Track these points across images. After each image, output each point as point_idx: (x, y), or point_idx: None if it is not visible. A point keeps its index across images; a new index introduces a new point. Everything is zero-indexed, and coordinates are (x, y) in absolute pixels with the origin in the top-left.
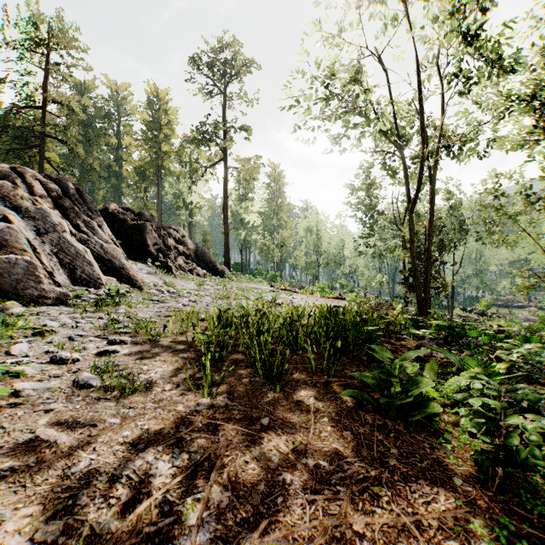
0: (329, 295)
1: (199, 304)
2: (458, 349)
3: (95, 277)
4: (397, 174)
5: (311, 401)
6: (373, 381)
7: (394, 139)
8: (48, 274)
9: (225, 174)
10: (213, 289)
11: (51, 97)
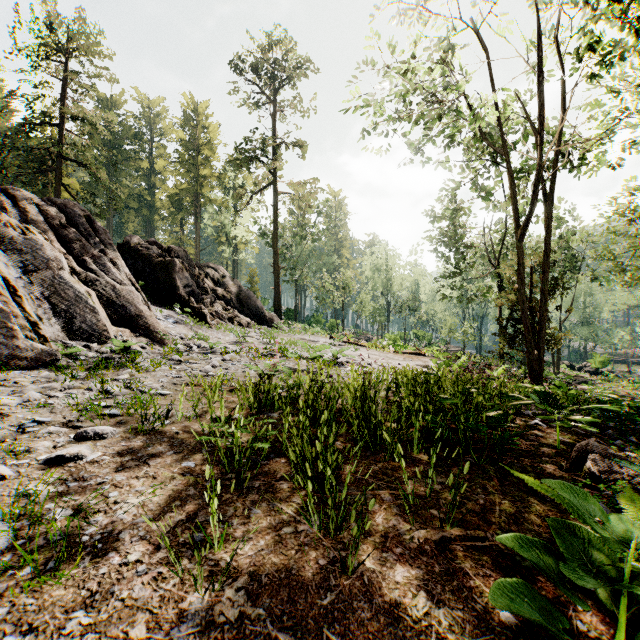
0: (403, 349)
1: (236, 364)
2: (636, 450)
3: (100, 328)
4: (492, 195)
5: (421, 606)
6: (551, 560)
7: (489, 150)
8: (31, 325)
9: (275, 202)
10: (257, 343)
11: (68, 111)
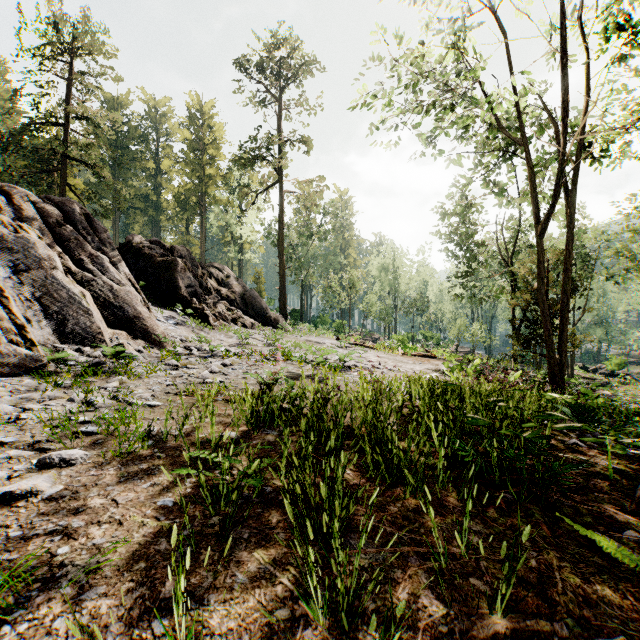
0: (412, 351)
1: (236, 369)
2: None
3: (94, 331)
4: (505, 191)
5: None
6: None
7: (502, 144)
8: (18, 328)
9: (280, 201)
10: (261, 345)
11: (73, 111)
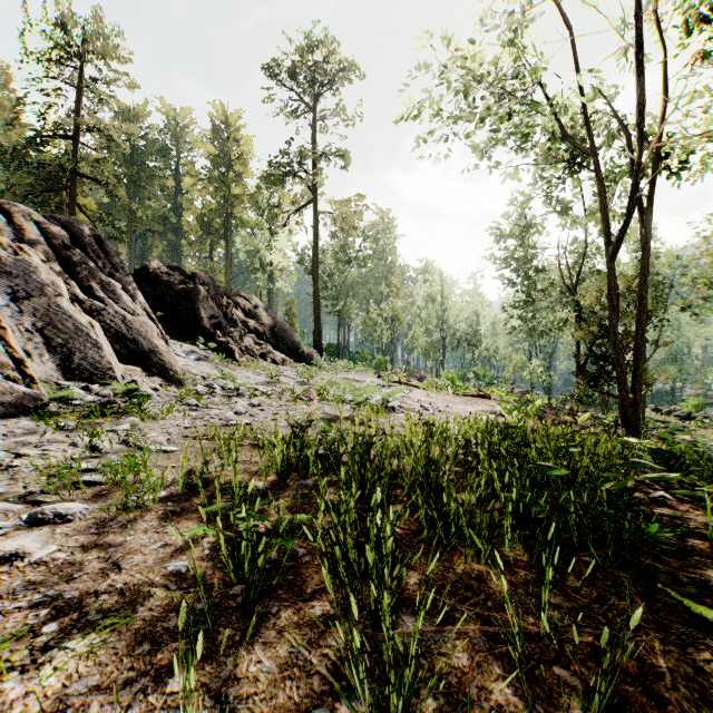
0: (463, 390)
1: (265, 410)
2: None
3: (104, 366)
4: (569, 209)
5: None
6: None
7: (565, 156)
8: (16, 363)
9: (315, 222)
10: (293, 384)
11: (83, 122)
